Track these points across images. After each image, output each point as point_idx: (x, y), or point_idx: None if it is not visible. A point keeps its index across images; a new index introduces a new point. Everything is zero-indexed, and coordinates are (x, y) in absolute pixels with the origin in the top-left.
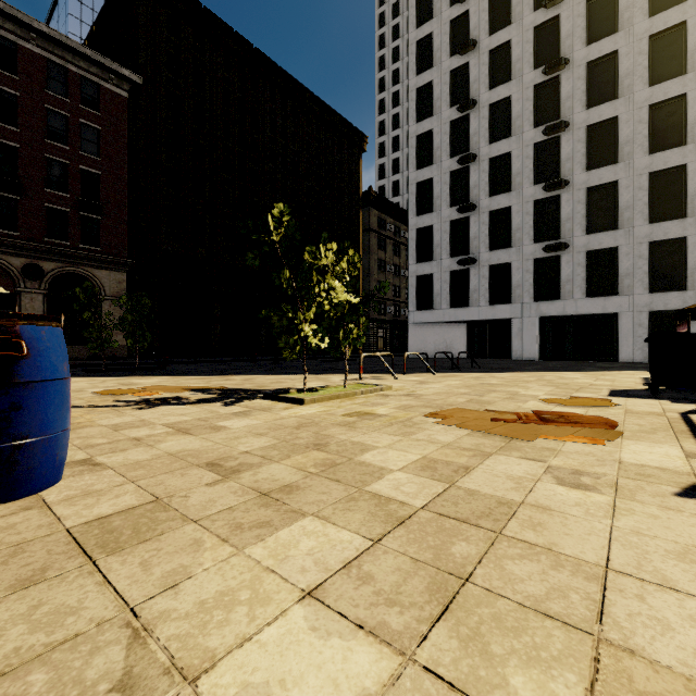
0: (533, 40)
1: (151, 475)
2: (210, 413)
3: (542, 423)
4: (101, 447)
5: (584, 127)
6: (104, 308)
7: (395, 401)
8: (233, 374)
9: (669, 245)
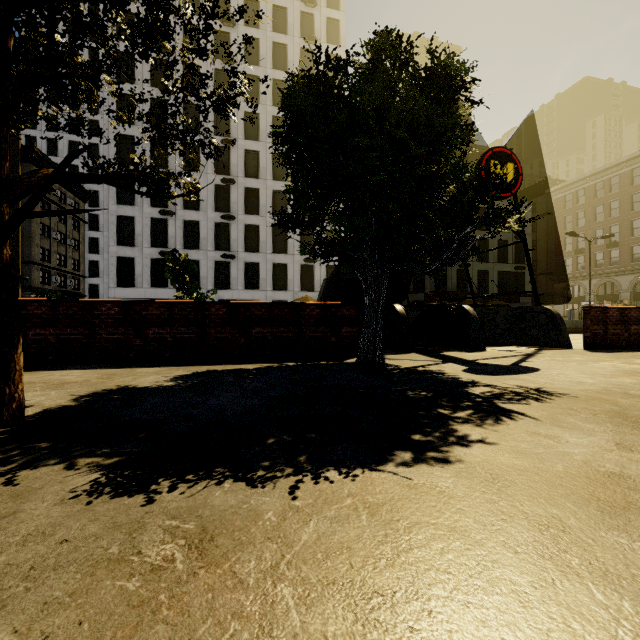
0: (214, 115)
1: None
2: None
3: None
4: None
5: (243, 187)
6: None
7: None
8: None
9: (281, 266)
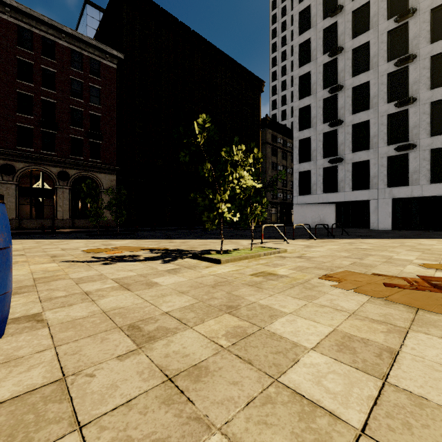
0: None
1: (75, 339)
2: (150, 270)
3: (438, 291)
4: (56, 300)
5: (428, 57)
6: (103, 196)
7: (291, 263)
8: (175, 238)
9: None
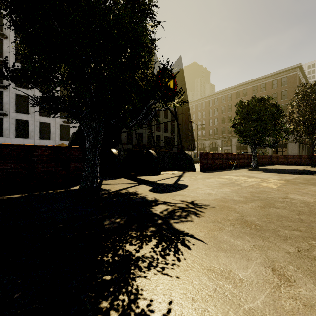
0: None
1: None
2: None
3: None
4: None
5: None
6: None
7: None
8: None
9: (46, 124)
